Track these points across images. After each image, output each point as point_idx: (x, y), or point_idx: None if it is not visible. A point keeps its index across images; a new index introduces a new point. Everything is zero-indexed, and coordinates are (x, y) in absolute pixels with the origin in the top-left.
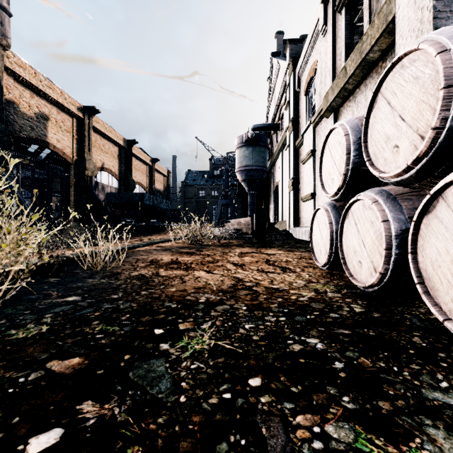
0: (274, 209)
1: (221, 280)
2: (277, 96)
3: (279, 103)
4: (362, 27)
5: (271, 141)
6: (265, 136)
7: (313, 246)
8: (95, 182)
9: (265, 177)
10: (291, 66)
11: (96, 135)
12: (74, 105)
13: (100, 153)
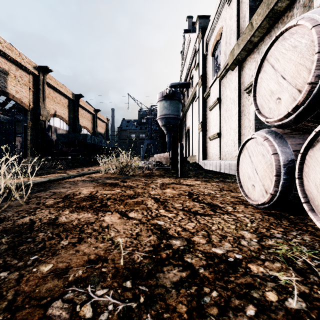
0: (186, 146)
1: (136, 234)
2: (188, 62)
3: (190, 67)
4: (257, 2)
5: (183, 97)
6: (179, 93)
7: (240, 180)
8: (48, 125)
9: (179, 123)
10: (200, 35)
11: (50, 89)
12: (31, 65)
13: (53, 103)
